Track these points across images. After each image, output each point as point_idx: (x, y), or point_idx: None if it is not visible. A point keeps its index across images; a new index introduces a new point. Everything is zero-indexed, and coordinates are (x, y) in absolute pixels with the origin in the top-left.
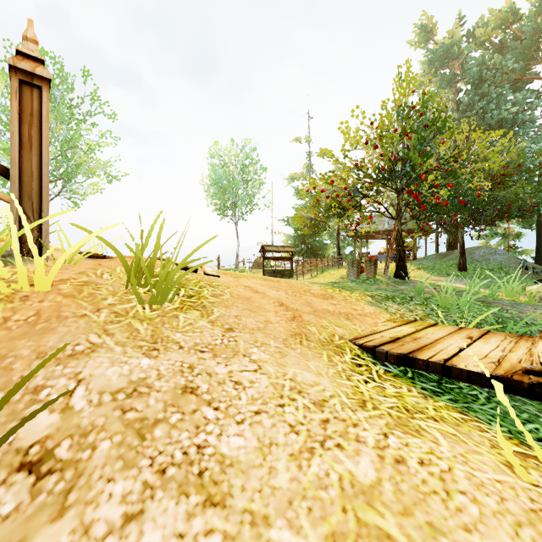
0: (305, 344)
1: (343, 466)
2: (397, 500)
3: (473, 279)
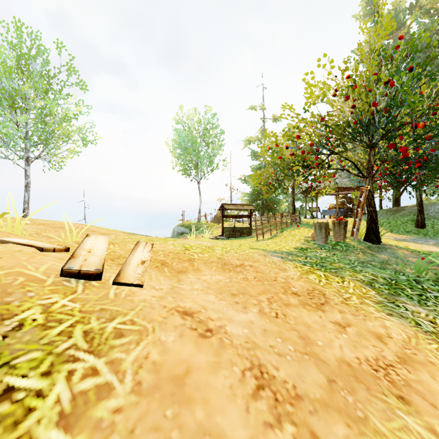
0: None
1: None
2: None
3: (438, 238)
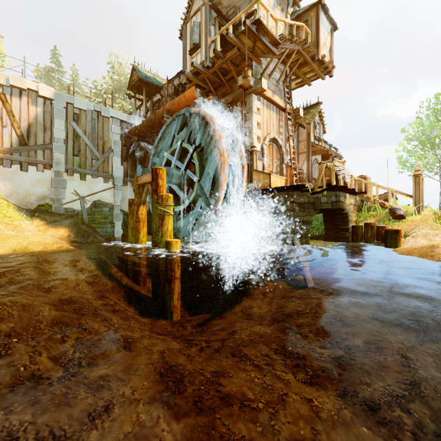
0: None
1: None
2: None
3: None
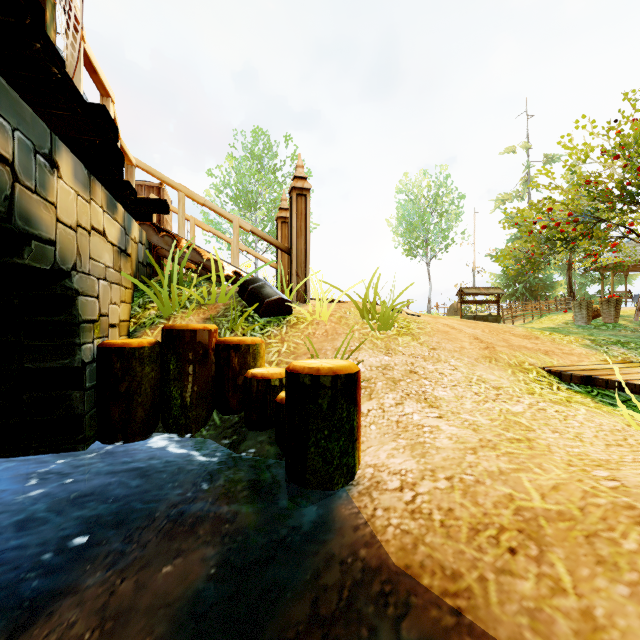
0: (493, 363)
1: (504, 406)
2: (531, 417)
3: None
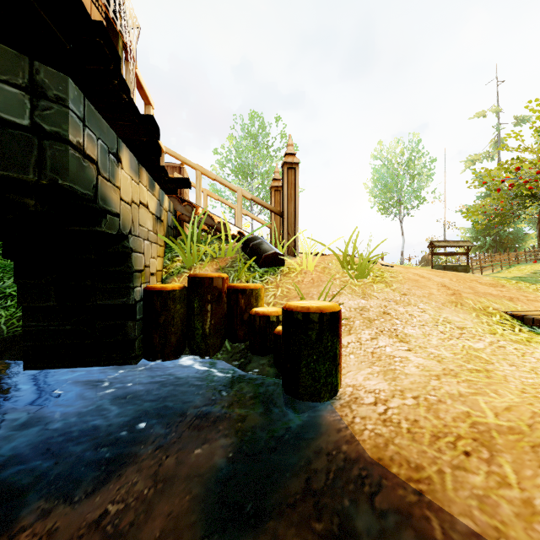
0: (459, 307)
1: (466, 343)
2: (491, 352)
3: None
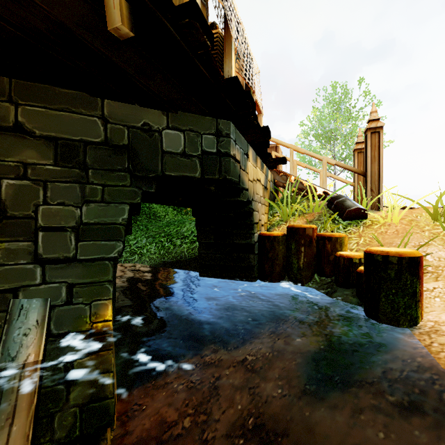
0: None
1: None
2: None
3: None
